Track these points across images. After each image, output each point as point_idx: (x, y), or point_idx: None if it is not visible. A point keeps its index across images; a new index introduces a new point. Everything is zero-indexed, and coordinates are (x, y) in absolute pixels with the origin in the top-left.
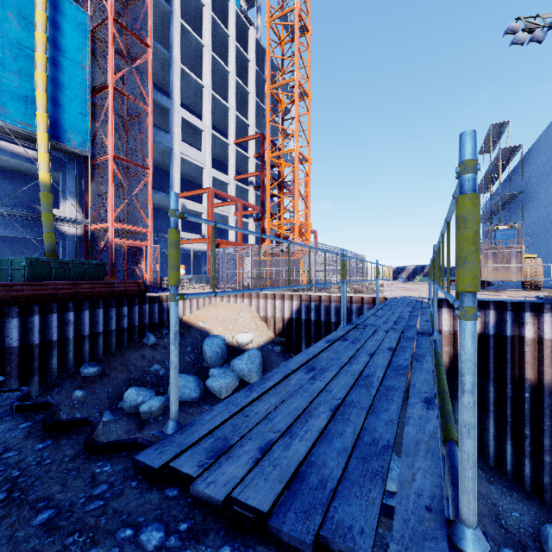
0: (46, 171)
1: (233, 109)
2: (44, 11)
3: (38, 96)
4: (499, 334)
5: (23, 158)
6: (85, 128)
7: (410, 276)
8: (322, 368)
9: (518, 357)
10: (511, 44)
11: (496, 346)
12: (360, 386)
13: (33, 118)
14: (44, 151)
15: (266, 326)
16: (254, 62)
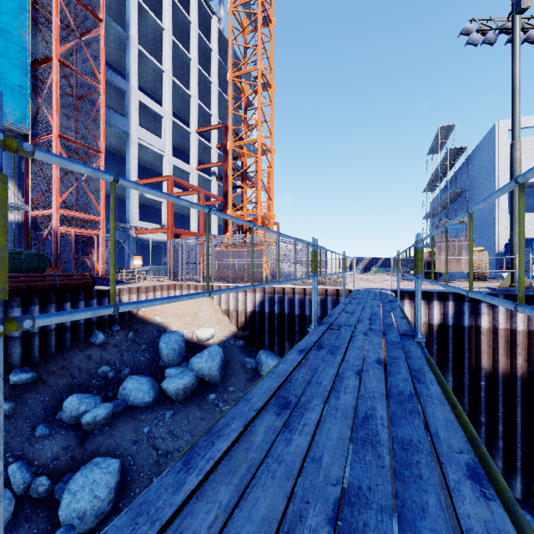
0: None
1: (195, 98)
2: None
3: None
4: (457, 324)
5: None
6: (25, 102)
7: (366, 267)
8: (299, 404)
9: (475, 347)
10: (466, 44)
11: (454, 336)
12: (363, 444)
13: None
14: None
15: (229, 319)
16: (217, 52)
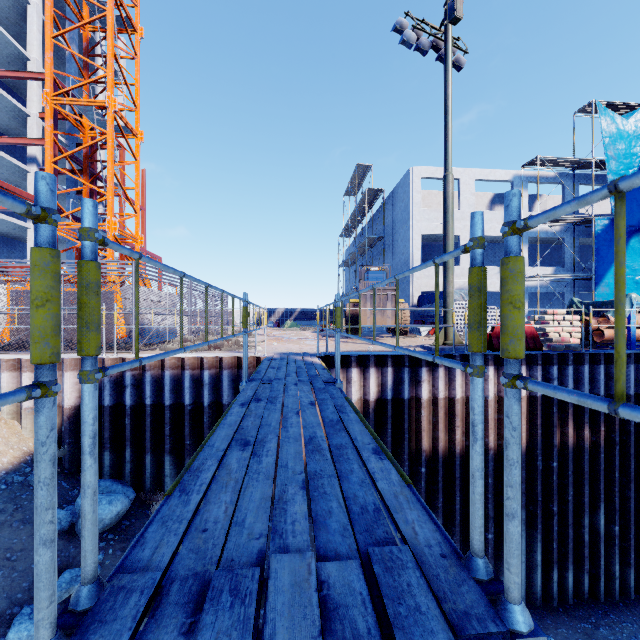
0: None
1: None
2: None
3: None
4: (397, 397)
5: None
6: None
7: (279, 320)
8: None
9: (415, 424)
10: (401, 41)
11: (393, 413)
12: None
13: None
14: None
15: (20, 428)
16: None
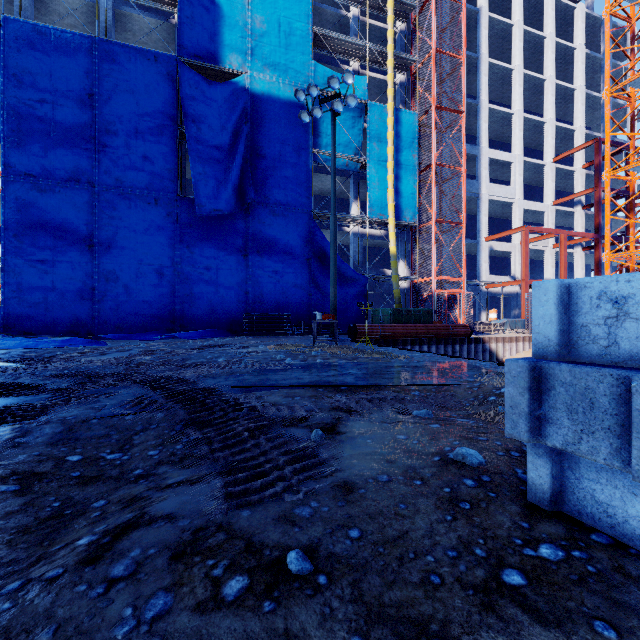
0: (394, 245)
1: (550, 122)
2: (392, 131)
3: (389, 193)
4: None
5: (376, 237)
6: (414, 204)
7: None
8: None
9: None
10: None
11: None
12: None
13: (385, 209)
14: (392, 231)
15: None
16: (583, 46)
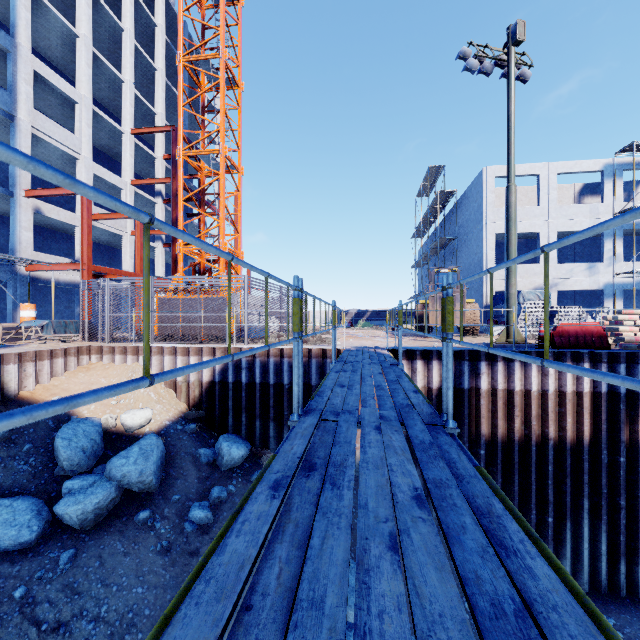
0: None
1: (129, 85)
2: None
3: None
4: (457, 387)
5: None
6: None
7: (352, 320)
8: None
9: (475, 411)
10: (464, 69)
11: (454, 401)
12: None
13: None
14: None
15: (175, 395)
16: (164, 30)
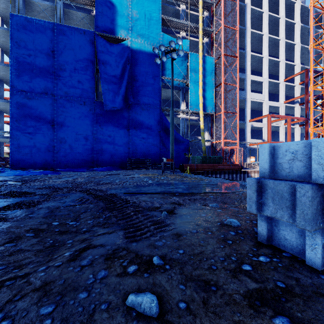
0: (202, 124)
1: (282, 61)
2: (201, 67)
3: (200, 98)
4: None
5: (193, 120)
6: (213, 103)
7: None
8: None
9: None
10: None
11: None
12: None
13: (198, 106)
14: (202, 117)
15: None
16: (299, 22)
